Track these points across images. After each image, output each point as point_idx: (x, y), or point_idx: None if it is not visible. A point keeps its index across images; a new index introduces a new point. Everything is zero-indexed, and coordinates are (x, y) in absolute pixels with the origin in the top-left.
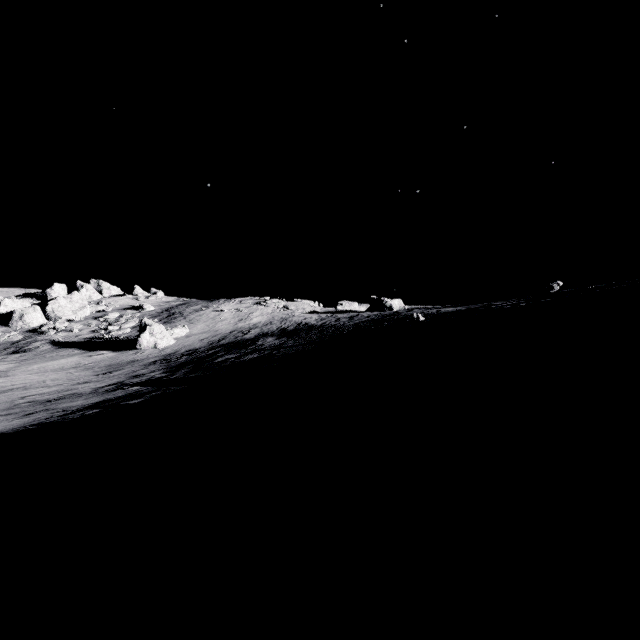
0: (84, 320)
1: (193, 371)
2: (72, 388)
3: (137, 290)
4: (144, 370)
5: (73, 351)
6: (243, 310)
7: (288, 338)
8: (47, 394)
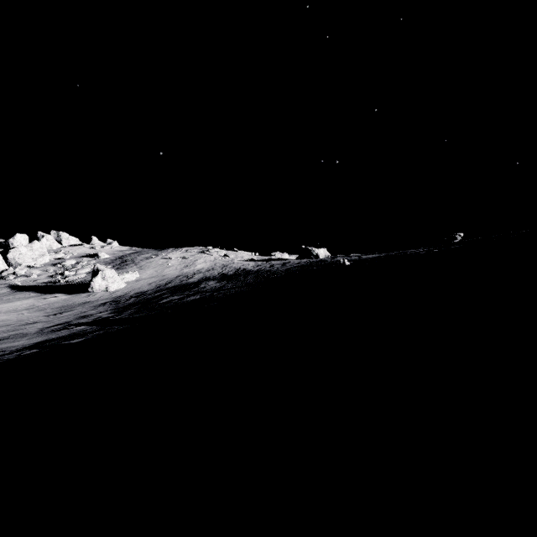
0: (43, 266)
1: (138, 311)
2: (19, 328)
3: (94, 240)
4: (93, 311)
5: (29, 294)
6: (188, 258)
7: (228, 281)
8: None
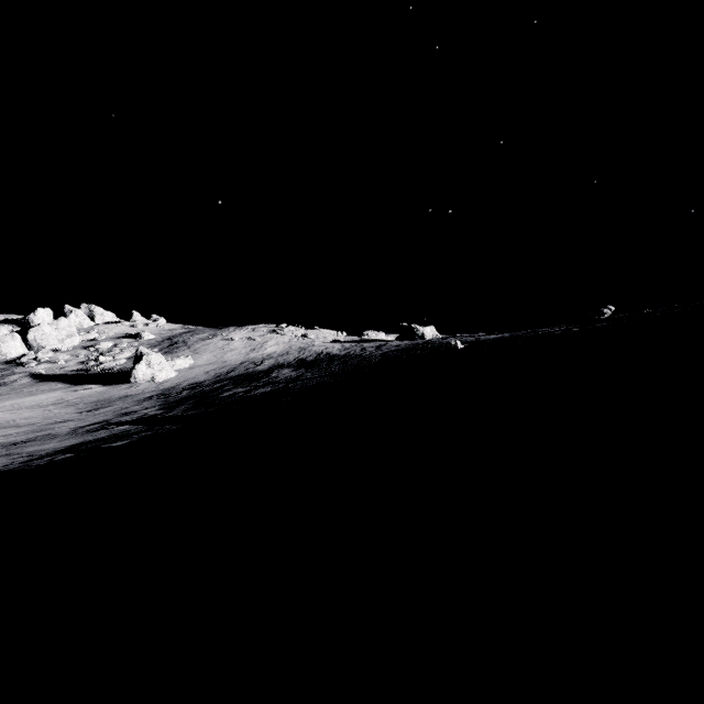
0: (72, 350)
1: (194, 407)
2: (47, 428)
3: (135, 316)
4: (137, 406)
5: (56, 385)
6: (256, 339)
7: (307, 369)
8: (14, 435)
